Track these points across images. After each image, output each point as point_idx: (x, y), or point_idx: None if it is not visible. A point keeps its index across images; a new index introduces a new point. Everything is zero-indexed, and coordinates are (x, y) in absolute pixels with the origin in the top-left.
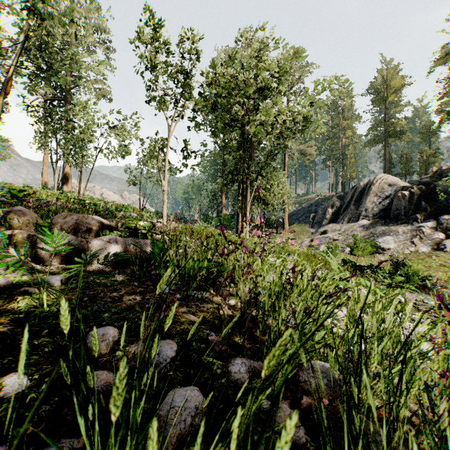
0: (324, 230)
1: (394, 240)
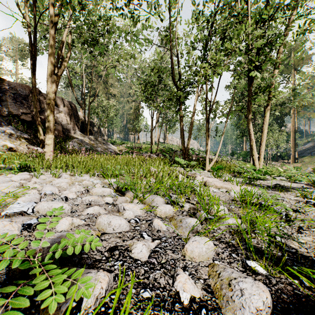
0: None
1: None
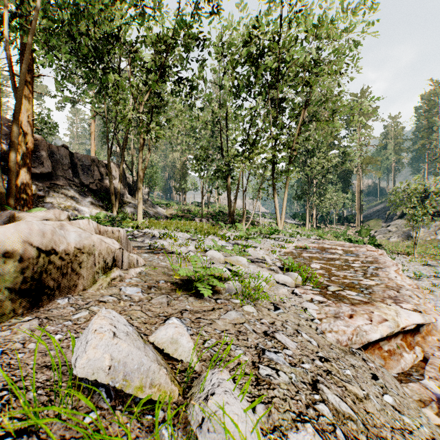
0: (389, 224)
1: (423, 231)
